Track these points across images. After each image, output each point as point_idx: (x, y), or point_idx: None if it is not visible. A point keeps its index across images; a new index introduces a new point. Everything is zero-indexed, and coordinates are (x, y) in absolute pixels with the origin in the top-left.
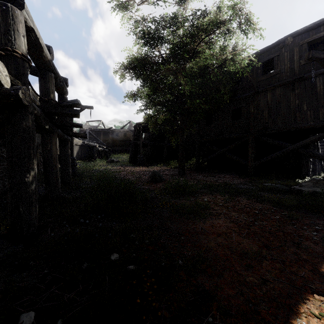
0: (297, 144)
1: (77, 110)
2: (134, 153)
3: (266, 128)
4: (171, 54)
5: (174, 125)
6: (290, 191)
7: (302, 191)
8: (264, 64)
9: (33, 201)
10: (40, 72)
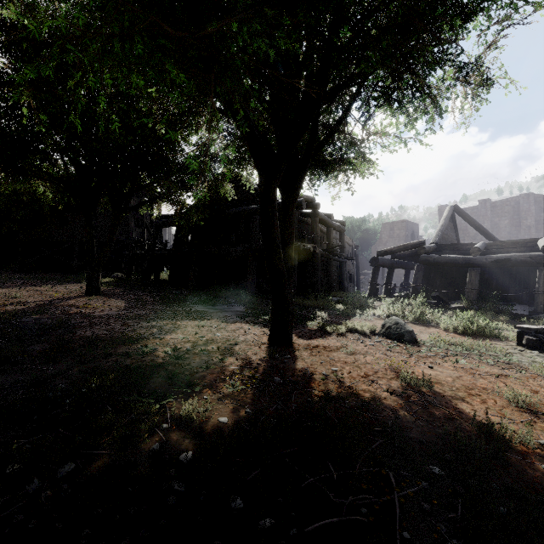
0: None
1: None
2: None
3: None
4: None
5: None
6: None
7: None
8: None
9: None
10: None
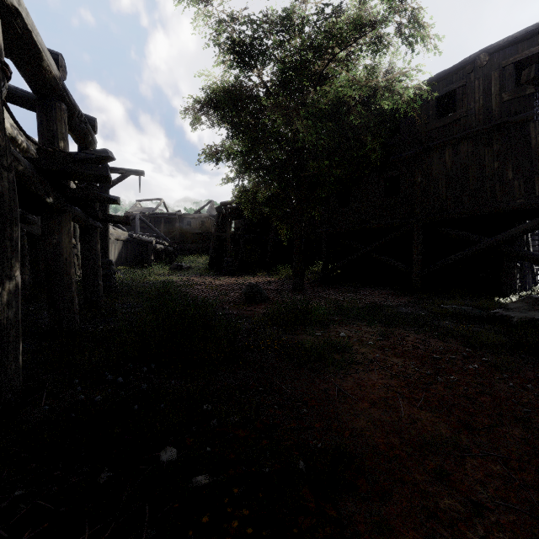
0: (497, 236)
1: (105, 167)
2: (218, 253)
3: (442, 210)
4: (280, 81)
5: (286, 206)
6: (488, 318)
7: (511, 318)
8: (439, 101)
9: (11, 340)
10: (40, 100)
